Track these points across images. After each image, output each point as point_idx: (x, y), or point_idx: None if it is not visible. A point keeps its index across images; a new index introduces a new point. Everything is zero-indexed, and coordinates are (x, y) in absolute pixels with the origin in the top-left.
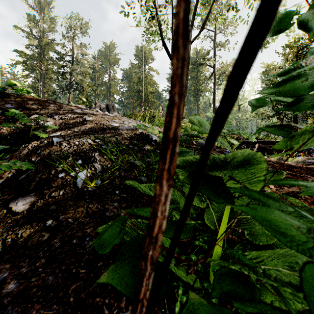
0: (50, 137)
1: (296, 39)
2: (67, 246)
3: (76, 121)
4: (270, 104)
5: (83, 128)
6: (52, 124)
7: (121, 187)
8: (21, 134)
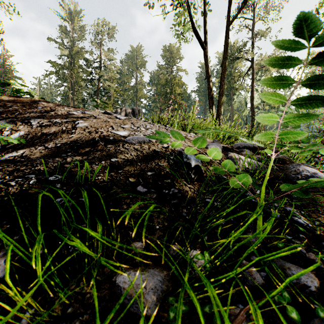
0: None
1: None
2: None
3: (60, 130)
4: None
5: (63, 142)
6: (22, 135)
7: None
8: None
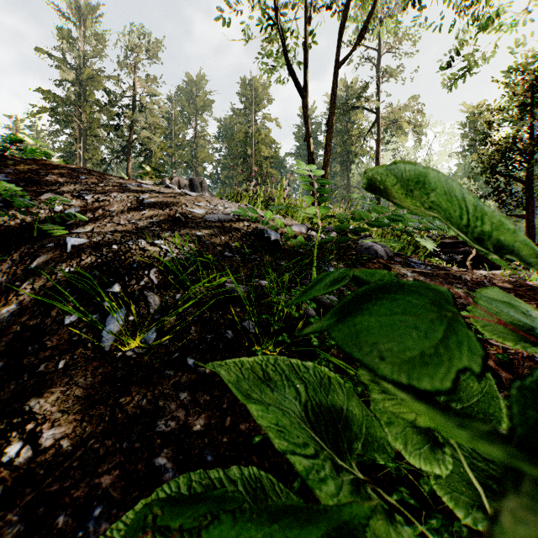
0: (63, 236)
1: (527, 59)
2: (37, 537)
3: (125, 206)
4: (481, 175)
5: (136, 219)
6: (79, 211)
7: (202, 347)
8: (18, 230)
